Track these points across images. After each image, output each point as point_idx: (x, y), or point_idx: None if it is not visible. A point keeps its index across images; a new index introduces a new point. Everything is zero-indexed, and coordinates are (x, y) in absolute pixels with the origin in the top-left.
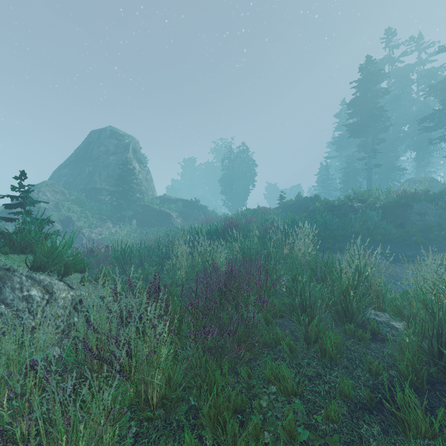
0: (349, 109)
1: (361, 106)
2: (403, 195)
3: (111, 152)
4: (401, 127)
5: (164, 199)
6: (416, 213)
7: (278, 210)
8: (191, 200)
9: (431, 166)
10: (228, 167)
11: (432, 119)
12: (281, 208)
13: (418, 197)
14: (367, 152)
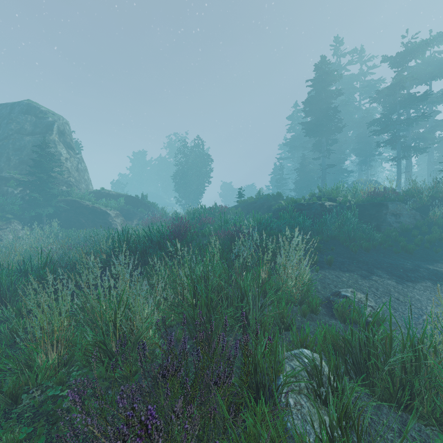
0: (305, 107)
1: (316, 105)
2: (374, 194)
3: (26, 132)
4: (346, 132)
5: (101, 194)
6: (392, 214)
7: (237, 208)
8: (136, 196)
9: (370, 171)
10: (182, 162)
11: (379, 123)
12: (240, 207)
13: (388, 196)
14: (322, 152)
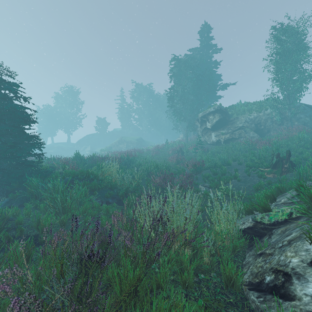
0: None
1: None
2: None
3: None
4: None
5: None
6: None
7: None
8: None
9: None
10: None
11: None
12: None
13: None
14: None
